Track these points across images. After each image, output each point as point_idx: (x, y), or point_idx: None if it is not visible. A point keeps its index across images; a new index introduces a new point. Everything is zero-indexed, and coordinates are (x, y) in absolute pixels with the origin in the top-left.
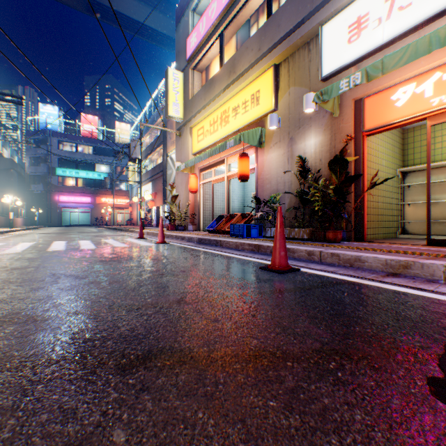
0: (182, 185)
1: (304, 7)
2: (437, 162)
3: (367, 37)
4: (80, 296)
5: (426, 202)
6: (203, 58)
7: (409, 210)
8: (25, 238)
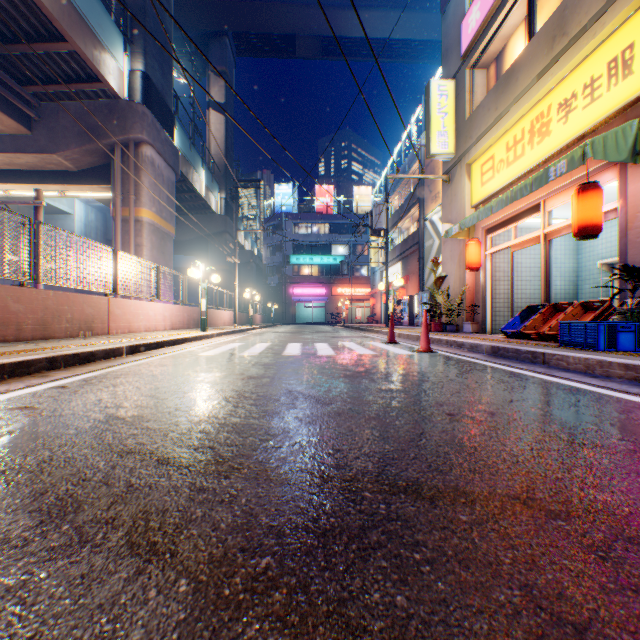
0: (452, 259)
1: None
2: None
3: None
4: (325, 439)
5: None
6: (492, 41)
7: None
8: (262, 338)
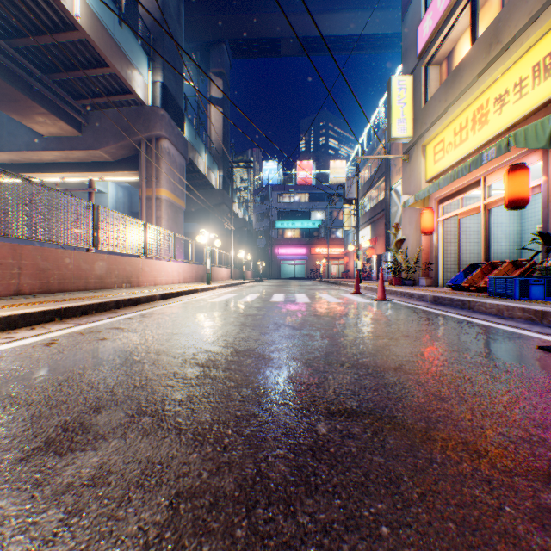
0: (410, 224)
1: None
2: None
3: None
4: (296, 345)
5: None
6: (442, 43)
7: None
8: (253, 289)
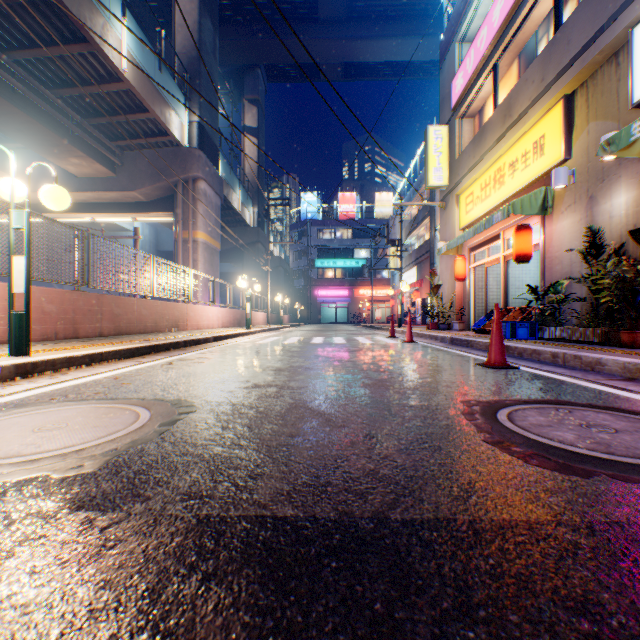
0: (446, 270)
1: (602, 9)
2: None
3: None
4: (329, 364)
5: None
6: (473, 101)
7: None
8: (293, 334)
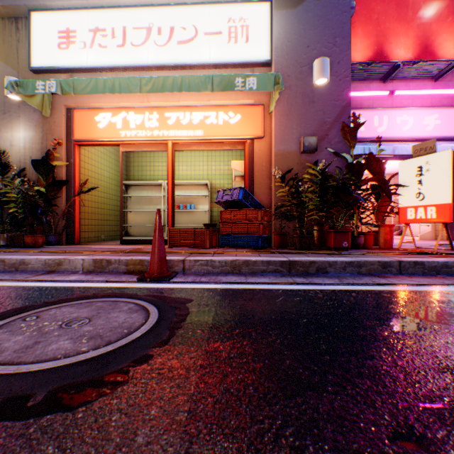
0: None
1: None
2: (149, 181)
3: (76, 53)
4: None
5: (121, 210)
6: None
7: (132, 216)
8: None
